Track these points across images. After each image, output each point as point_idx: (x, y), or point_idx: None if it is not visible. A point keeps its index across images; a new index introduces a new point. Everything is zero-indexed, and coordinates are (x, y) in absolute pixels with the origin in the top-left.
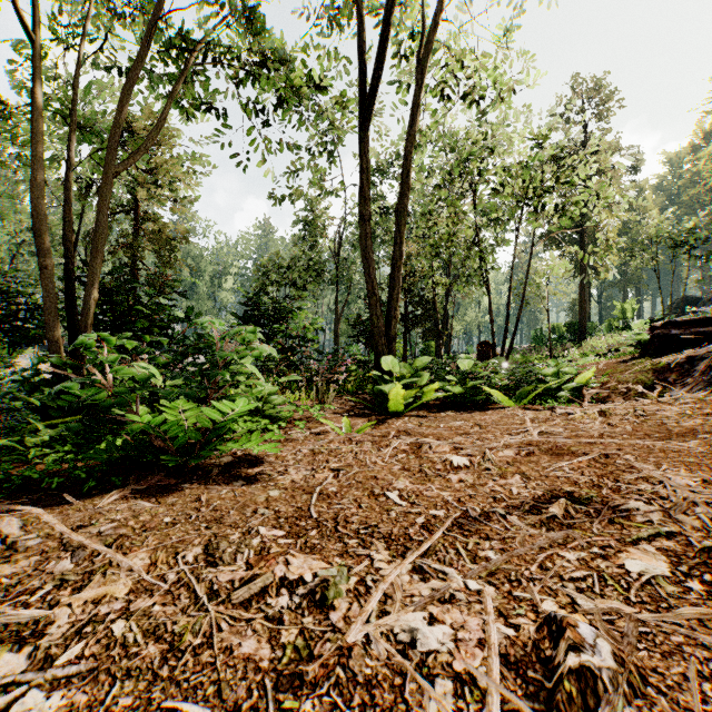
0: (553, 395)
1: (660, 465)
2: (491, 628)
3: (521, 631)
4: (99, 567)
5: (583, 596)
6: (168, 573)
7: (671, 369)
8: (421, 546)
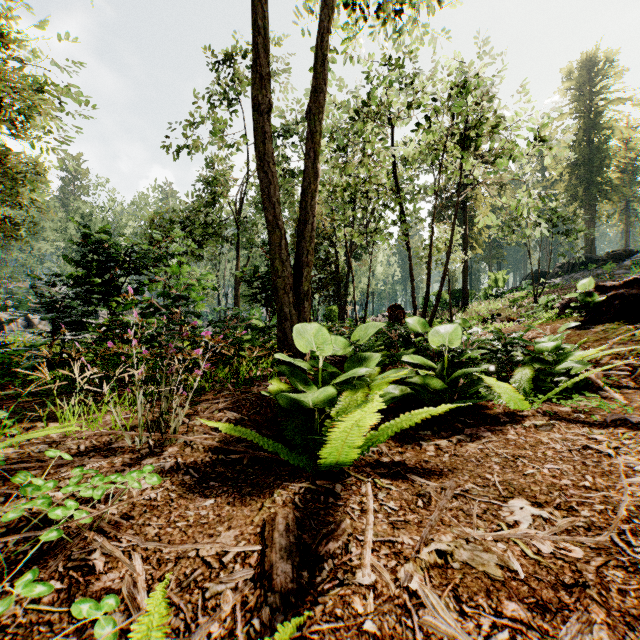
0: (552, 380)
1: None
2: None
3: None
4: None
5: None
6: None
7: None
8: None
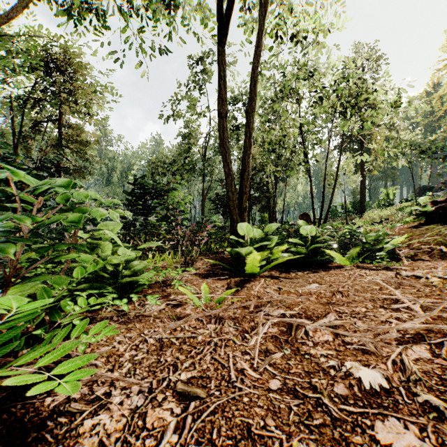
0: (375, 254)
1: None
2: None
3: None
4: None
5: None
6: None
7: None
8: None
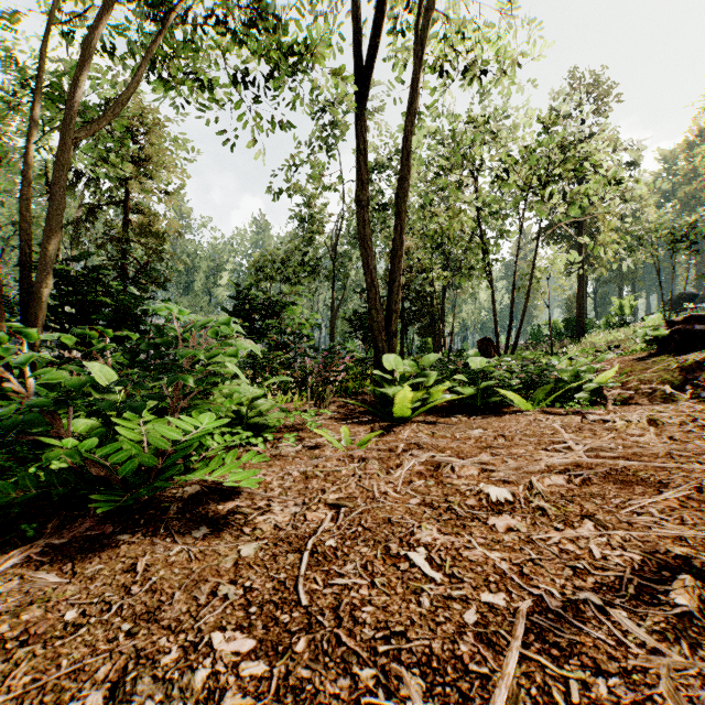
0: (572, 396)
1: None
2: None
3: None
4: None
5: None
6: None
7: (700, 368)
8: (491, 698)
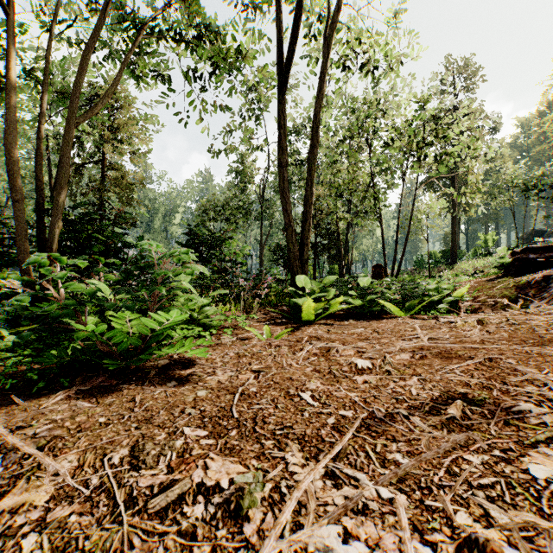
0: (435, 307)
1: (540, 368)
2: (408, 547)
3: (438, 550)
4: (27, 471)
5: (495, 507)
6: (92, 477)
7: (530, 286)
8: (332, 449)
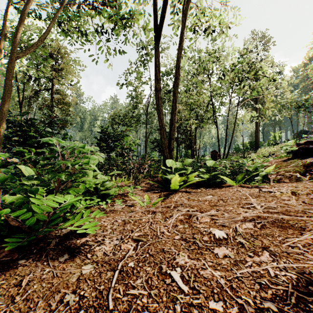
0: (254, 178)
1: None
2: None
3: None
4: None
5: None
6: None
7: (312, 165)
8: None
